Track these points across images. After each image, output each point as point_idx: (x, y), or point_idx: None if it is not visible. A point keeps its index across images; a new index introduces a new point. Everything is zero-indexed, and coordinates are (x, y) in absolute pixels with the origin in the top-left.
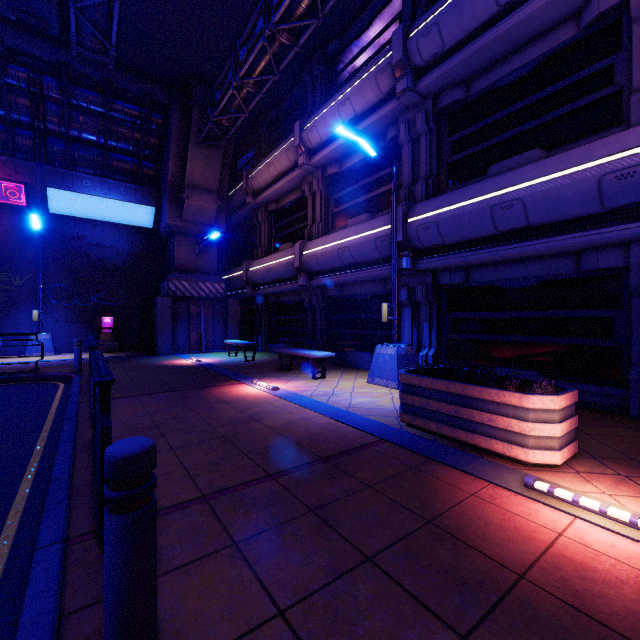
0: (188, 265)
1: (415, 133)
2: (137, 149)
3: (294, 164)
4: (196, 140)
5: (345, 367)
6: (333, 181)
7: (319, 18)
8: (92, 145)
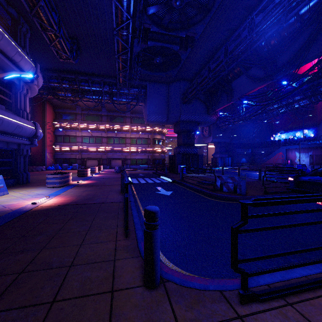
0: None
1: None
2: None
3: None
4: None
5: None
6: None
7: None
8: None
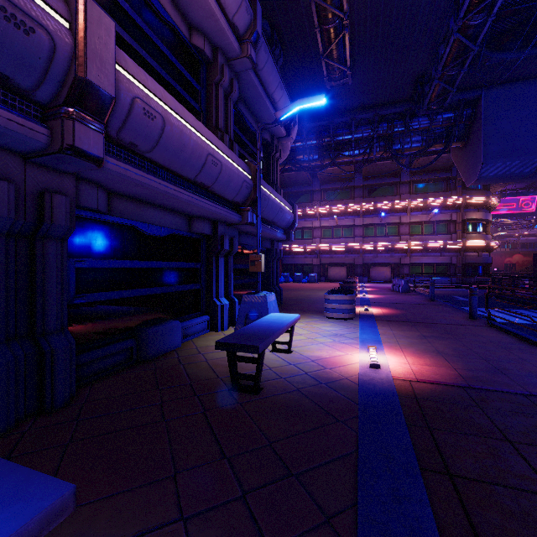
0: None
1: (228, 90)
2: None
3: None
4: None
5: (163, 358)
6: None
7: None
8: None
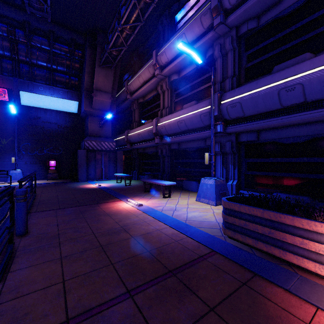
0: (95, 132)
1: (224, 51)
2: (68, 70)
3: (152, 75)
4: (99, 64)
5: (182, 190)
6: (174, 84)
7: None
8: (44, 68)
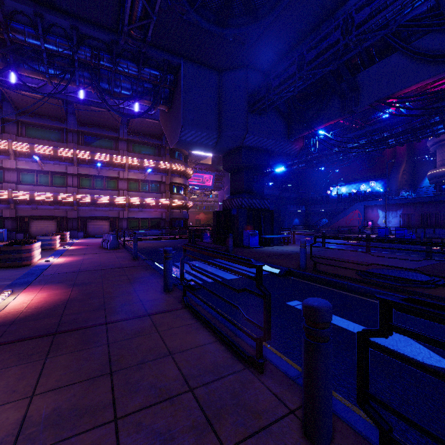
0: None
1: None
2: None
3: None
4: None
5: None
6: None
7: None
8: None
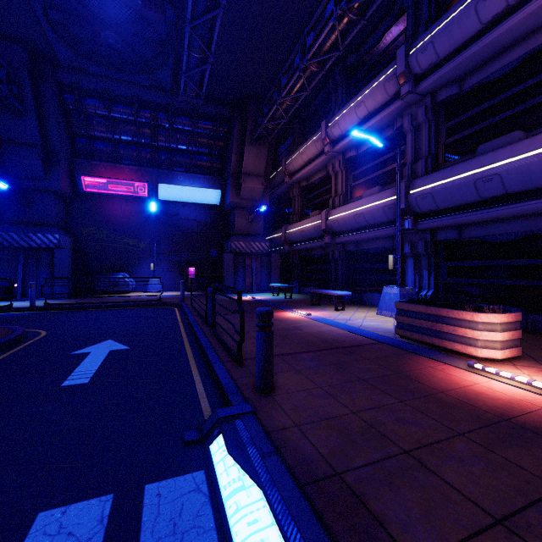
0: (243, 230)
1: (416, 123)
2: (210, 151)
3: (321, 151)
4: (250, 141)
5: (361, 304)
6: (351, 162)
7: (340, 50)
8: (183, 152)
